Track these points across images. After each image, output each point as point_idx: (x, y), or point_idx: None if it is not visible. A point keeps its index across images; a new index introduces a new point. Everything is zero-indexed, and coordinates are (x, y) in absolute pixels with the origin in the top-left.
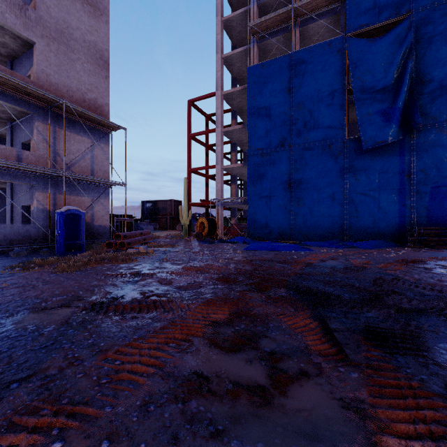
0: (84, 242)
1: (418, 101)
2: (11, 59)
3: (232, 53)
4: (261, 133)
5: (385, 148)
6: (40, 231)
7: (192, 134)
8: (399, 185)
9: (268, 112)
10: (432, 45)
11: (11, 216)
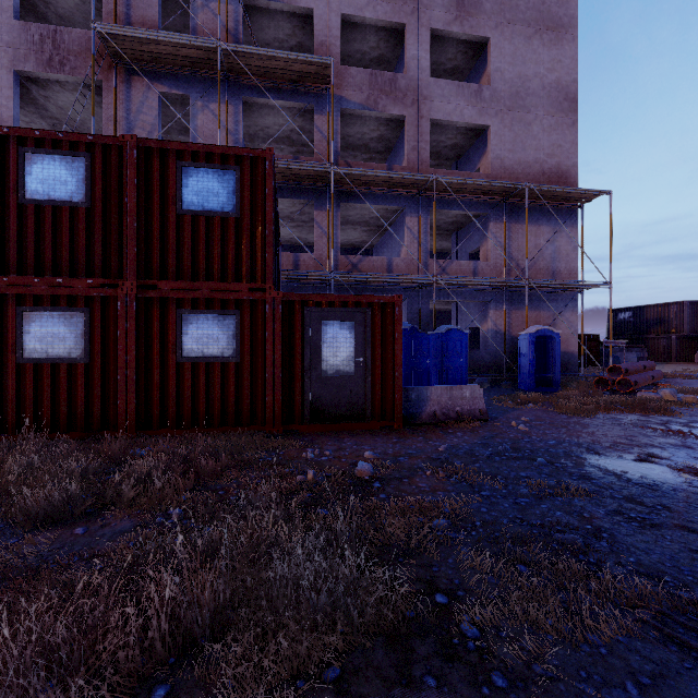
0: (558, 376)
1: None
2: (456, 159)
3: None
4: None
5: None
6: (493, 359)
7: None
8: None
9: None
10: None
11: None
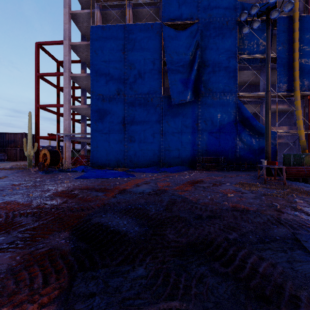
0: None
1: (202, 78)
2: None
3: (79, 12)
4: (102, 81)
5: (185, 105)
6: None
7: (40, 73)
8: (192, 130)
9: (108, 66)
10: (209, 44)
11: None
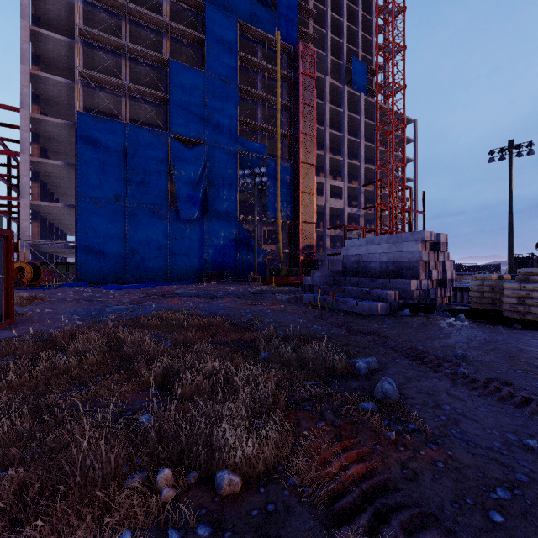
0: None
1: (209, 197)
2: None
3: (48, 76)
4: (94, 182)
5: (192, 220)
6: None
7: None
8: (200, 245)
9: (102, 165)
10: (215, 167)
11: None
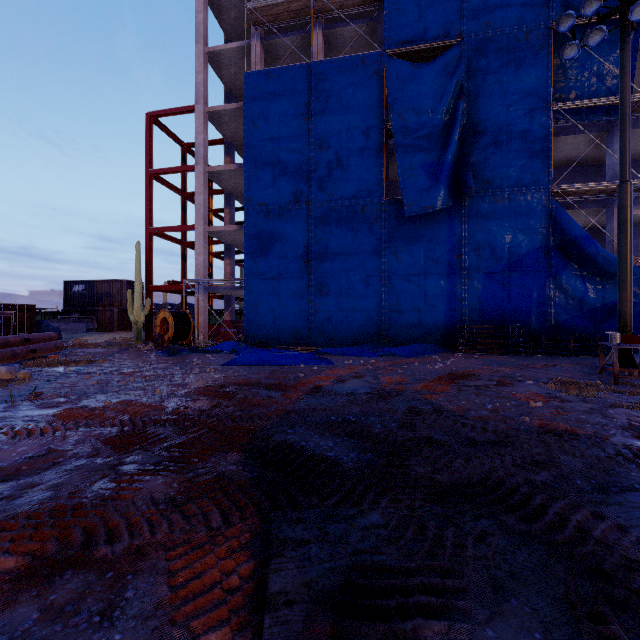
0: None
1: (470, 158)
2: None
3: (223, 48)
4: (266, 178)
5: (432, 217)
6: None
7: (154, 170)
8: (449, 268)
9: (276, 147)
10: (486, 86)
11: None
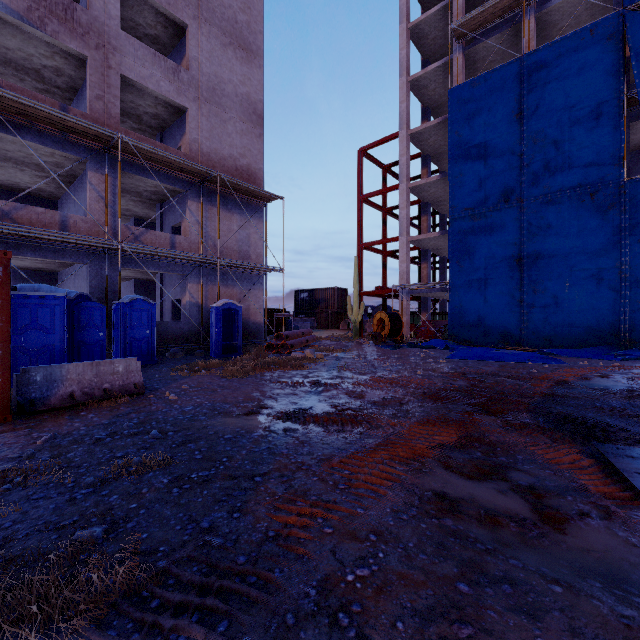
0: (241, 343)
1: None
2: (161, 130)
3: (424, 72)
4: (471, 184)
5: None
6: (192, 329)
7: (364, 195)
8: None
9: (482, 151)
10: None
11: (160, 312)
